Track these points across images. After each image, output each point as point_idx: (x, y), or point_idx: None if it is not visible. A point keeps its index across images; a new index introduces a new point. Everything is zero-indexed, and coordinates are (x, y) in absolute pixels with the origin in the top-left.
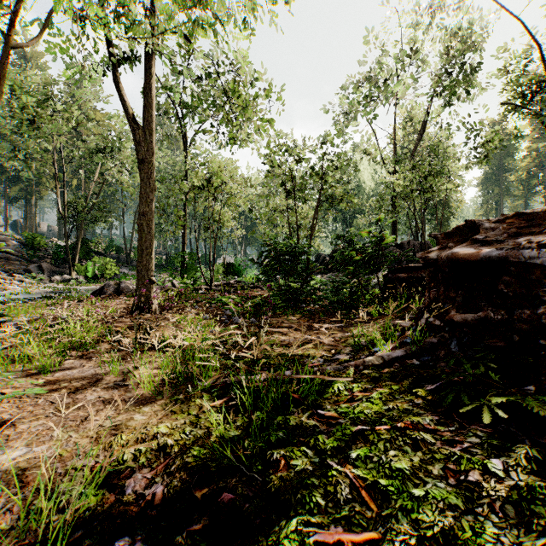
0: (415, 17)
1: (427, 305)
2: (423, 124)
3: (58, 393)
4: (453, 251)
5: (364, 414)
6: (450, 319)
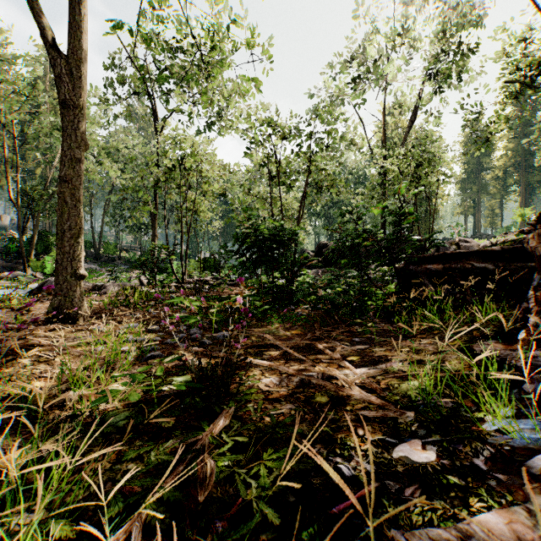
0: None
1: None
2: (414, 110)
3: None
4: None
5: None
6: None
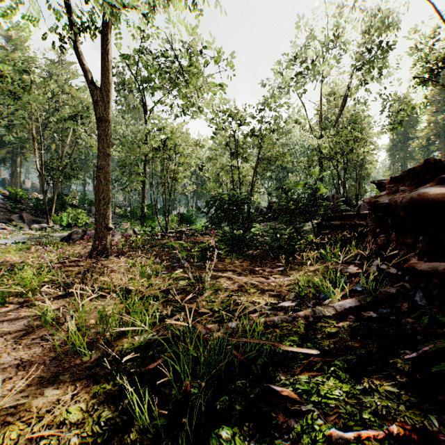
0: (339, 5)
1: (375, 251)
2: (345, 97)
3: None
4: (419, 191)
5: (335, 399)
6: (411, 267)
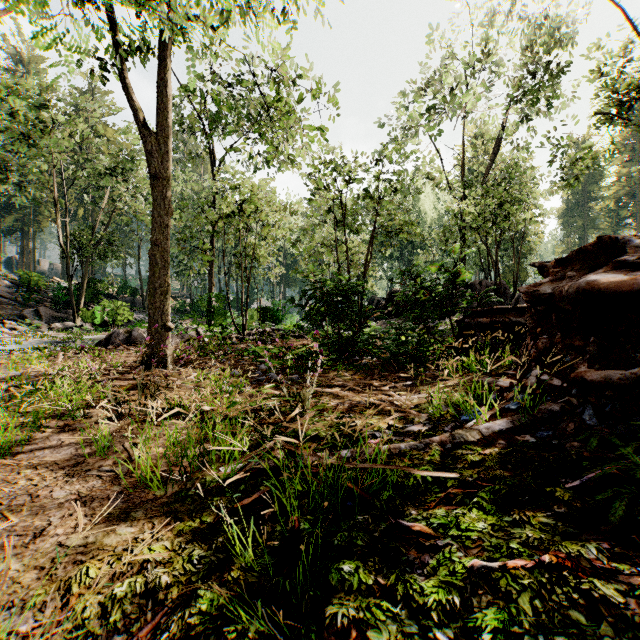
0: (489, 10)
1: (534, 358)
2: (497, 141)
3: (12, 487)
4: (588, 279)
5: (477, 531)
6: (580, 377)
